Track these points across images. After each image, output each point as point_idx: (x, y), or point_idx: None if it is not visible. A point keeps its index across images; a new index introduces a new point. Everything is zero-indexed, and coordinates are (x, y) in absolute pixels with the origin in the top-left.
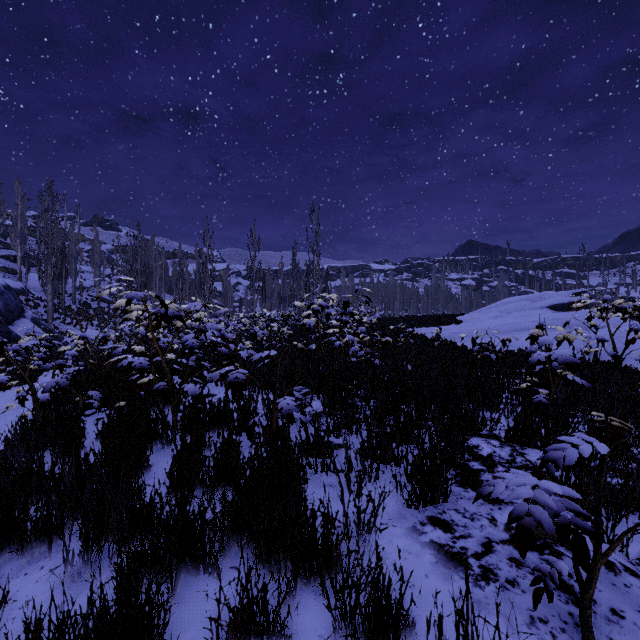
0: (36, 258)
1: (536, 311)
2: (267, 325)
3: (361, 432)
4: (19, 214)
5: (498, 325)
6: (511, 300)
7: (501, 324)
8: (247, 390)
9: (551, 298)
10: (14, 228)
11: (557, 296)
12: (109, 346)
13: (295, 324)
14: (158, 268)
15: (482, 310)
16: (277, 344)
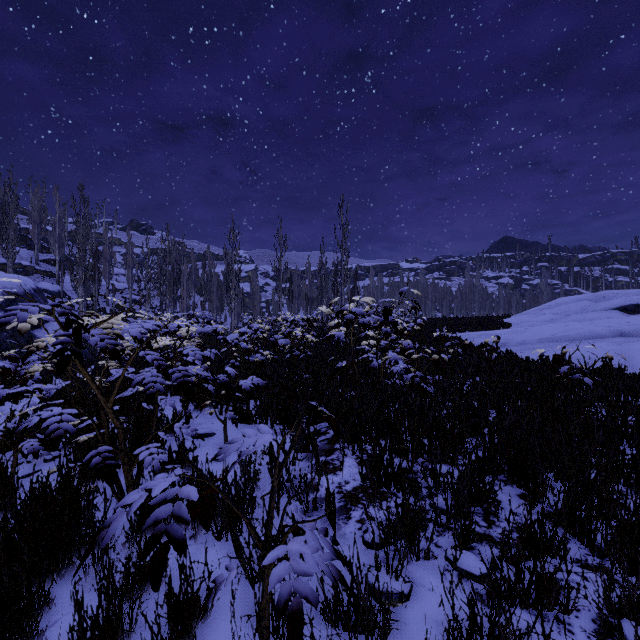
0: (68, 261)
1: (603, 313)
2: (289, 332)
3: (453, 603)
4: (57, 219)
5: (562, 331)
6: (567, 300)
7: (566, 330)
8: (257, 424)
9: (617, 298)
10: (53, 233)
11: (625, 295)
12: (20, 388)
13: (322, 327)
14: (186, 270)
15: (532, 311)
16: (301, 354)
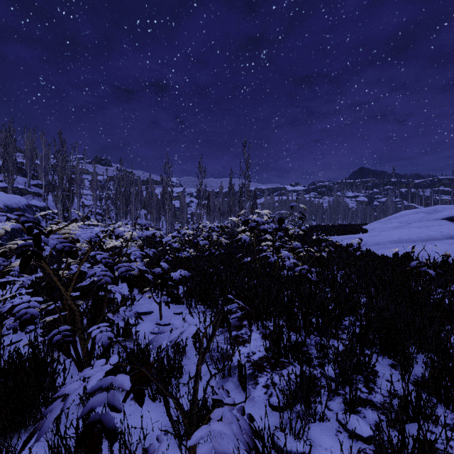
0: (51, 185)
1: (436, 222)
2: (207, 236)
3: None
4: (43, 156)
5: (406, 235)
6: (408, 212)
7: (409, 234)
8: (184, 304)
9: (445, 211)
10: (40, 165)
11: (451, 209)
12: None
13: (231, 232)
14: (134, 191)
15: (382, 221)
16: (216, 251)
